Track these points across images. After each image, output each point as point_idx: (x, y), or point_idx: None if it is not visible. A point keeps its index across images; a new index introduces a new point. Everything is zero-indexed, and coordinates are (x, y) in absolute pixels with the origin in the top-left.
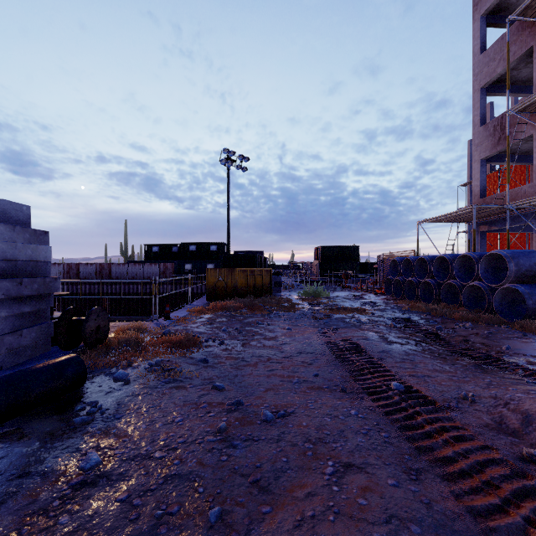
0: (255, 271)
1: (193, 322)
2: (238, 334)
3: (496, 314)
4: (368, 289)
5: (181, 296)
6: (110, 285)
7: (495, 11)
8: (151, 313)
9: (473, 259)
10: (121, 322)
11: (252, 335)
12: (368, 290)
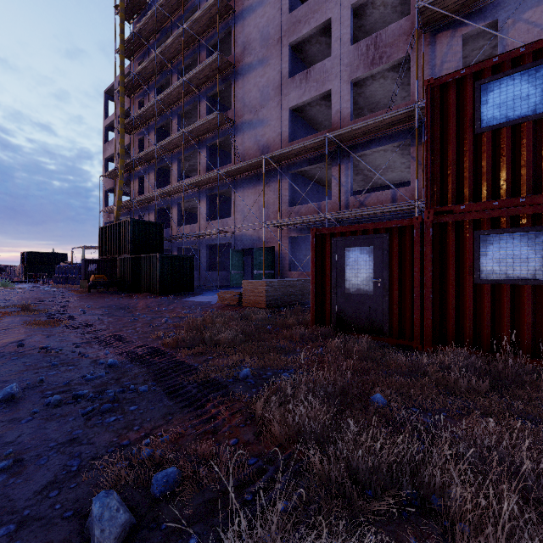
0: None
1: None
2: None
3: (73, 285)
4: (47, 282)
5: None
6: None
7: (113, 158)
8: None
9: (74, 267)
10: None
11: None
12: (47, 283)
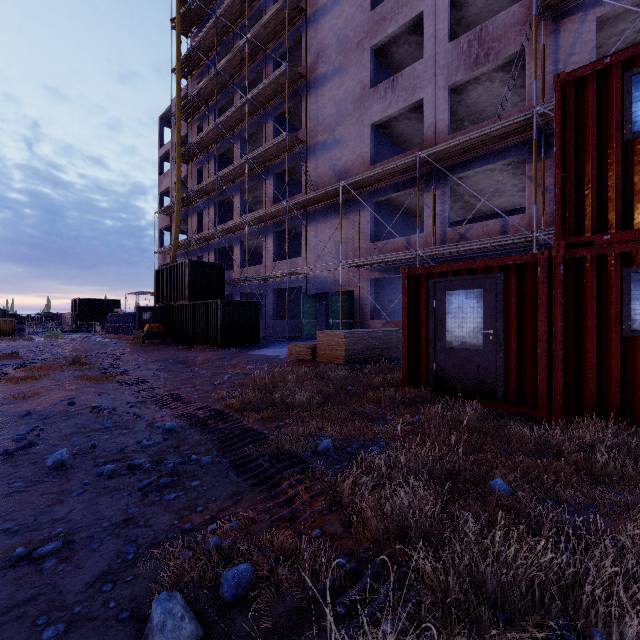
0: (2, 321)
1: None
2: None
3: (126, 335)
4: (99, 332)
5: None
6: None
7: (169, 191)
8: None
9: (127, 315)
10: None
11: (7, 343)
12: (99, 333)
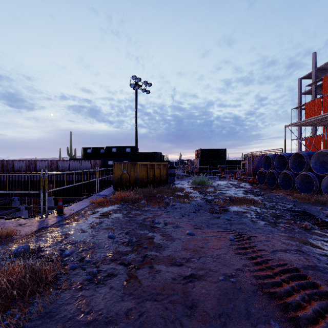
0: (154, 165)
1: (84, 220)
2: (126, 245)
3: None
4: (241, 179)
5: (105, 183)
6: (56, 175)
7: None
8: (84, 194)
9: None
10: (4, 220)
11: (144, 248)
12: (241, 179)
